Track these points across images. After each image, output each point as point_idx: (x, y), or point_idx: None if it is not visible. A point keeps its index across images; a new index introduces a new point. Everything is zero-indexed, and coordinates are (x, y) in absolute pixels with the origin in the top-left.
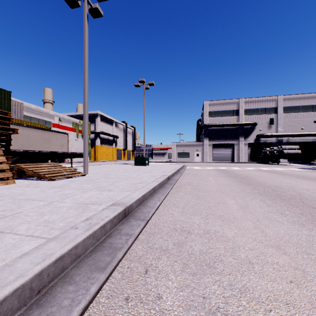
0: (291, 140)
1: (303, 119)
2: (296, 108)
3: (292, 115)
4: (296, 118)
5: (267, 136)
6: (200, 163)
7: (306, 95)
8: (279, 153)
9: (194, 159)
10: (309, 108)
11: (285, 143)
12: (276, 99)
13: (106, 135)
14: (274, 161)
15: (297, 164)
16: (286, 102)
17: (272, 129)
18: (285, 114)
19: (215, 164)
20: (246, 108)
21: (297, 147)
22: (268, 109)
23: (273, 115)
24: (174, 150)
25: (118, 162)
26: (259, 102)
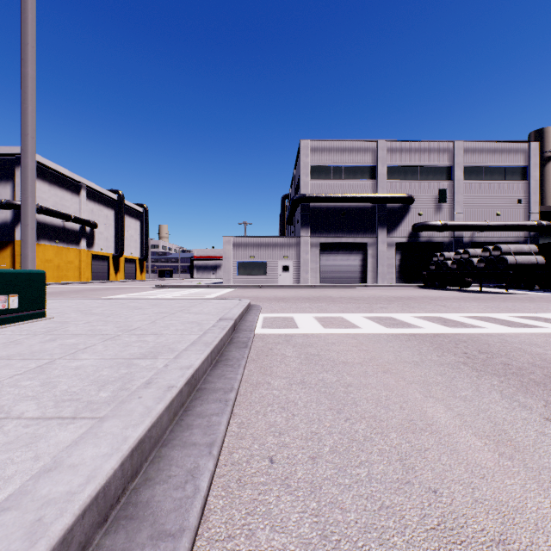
0: (477, 239)
1: (500, 194)
2: (487, 172)
3: (480, 185)
4: (487, 192)
5: (436, 227)
6: (296, 290)
7: (505, 144)
8: (488, 263)
9: (278, 278)
10: (509, 173)
11: (467, 245)
12: (450, 150)
13: (52, 215)
14: (458, 283)
15: (518, 291)
16: (468, 156)
17: (443, 212)
18: (467, 182)
19: (335, 292)
20: (392, 164)
21: (534, 250)
22: (436, 170)
23: (444, 183)
24: (229, 257)
25: (65, 288)
26: (419, 152)
